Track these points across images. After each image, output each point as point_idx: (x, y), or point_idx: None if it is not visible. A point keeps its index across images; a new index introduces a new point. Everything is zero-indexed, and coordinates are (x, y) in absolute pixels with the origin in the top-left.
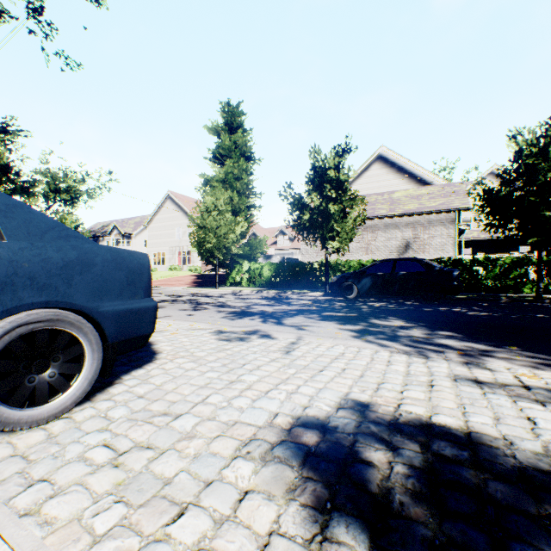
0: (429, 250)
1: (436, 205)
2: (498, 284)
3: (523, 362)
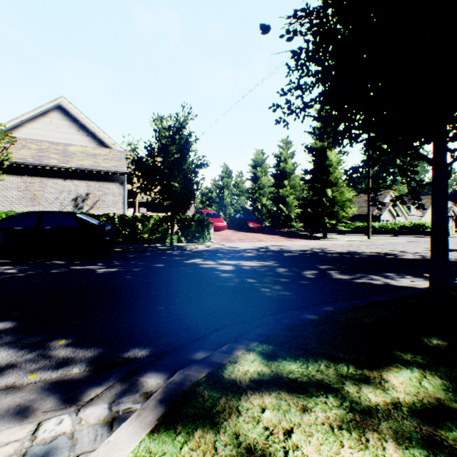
0: (103, 206)
1: (110, 166)
2: (152, 236)
3: (25, 392)
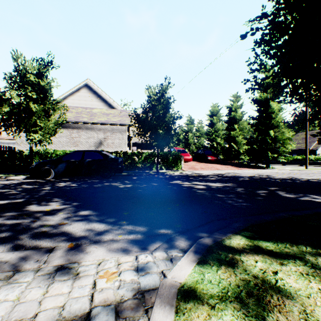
0: (113, 146)
1: (117, 120)
2: (143, 166)
3: (121, 243)
